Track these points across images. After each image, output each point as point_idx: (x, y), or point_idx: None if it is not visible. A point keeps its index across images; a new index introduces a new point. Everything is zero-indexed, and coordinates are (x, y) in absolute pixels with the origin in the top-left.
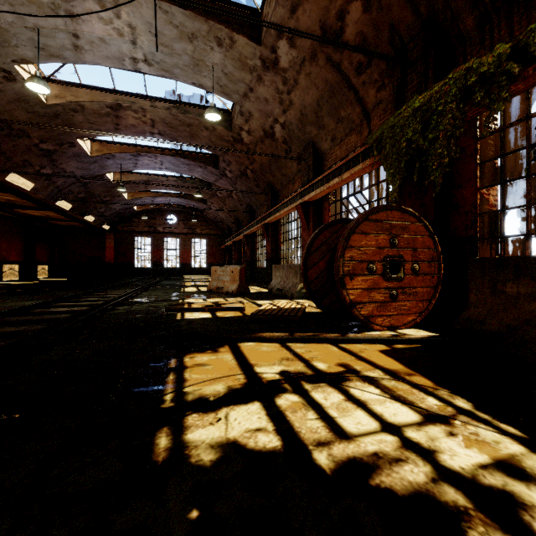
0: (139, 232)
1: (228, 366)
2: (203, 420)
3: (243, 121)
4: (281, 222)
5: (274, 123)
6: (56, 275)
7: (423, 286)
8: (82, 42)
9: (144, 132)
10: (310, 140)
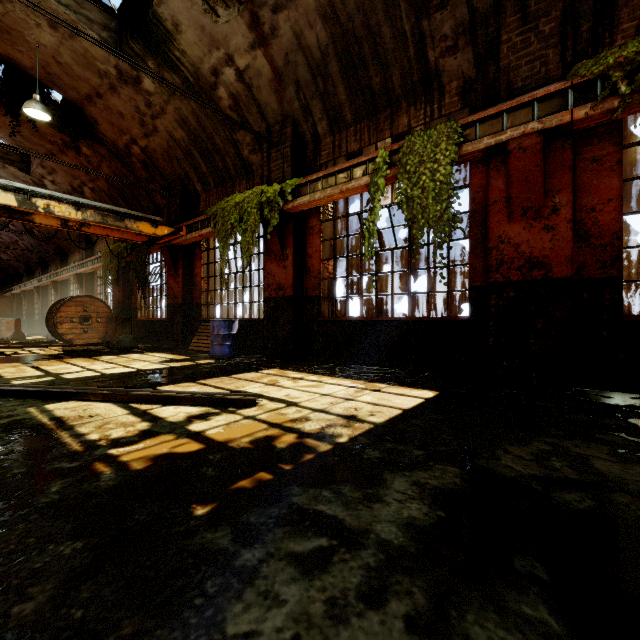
0: None
1: None
2: None
3: None
4: (71, 281)
5: None
6: None
7: (103, 327)
8: None
9: None
10: None
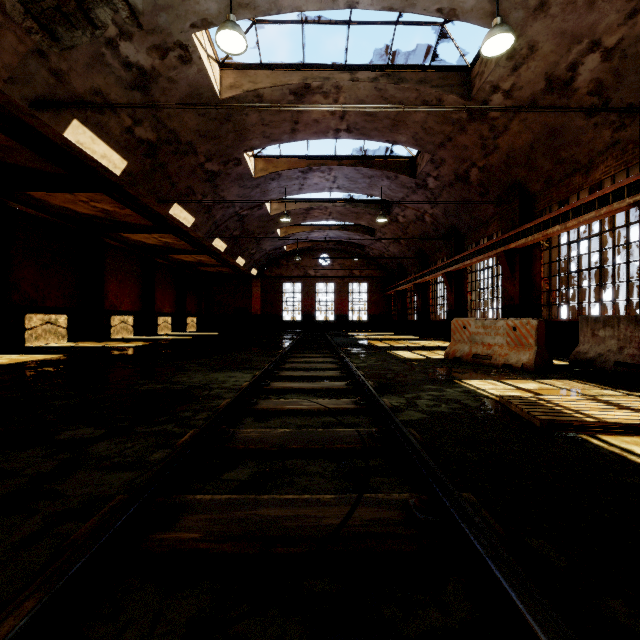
0: (288, 277)
1: None
2: None
3: (507, 70)
4: (542, 245)
5: (584, 54)
6: (203, 328)
7: None
8: None
9: (326, 131)
10: None
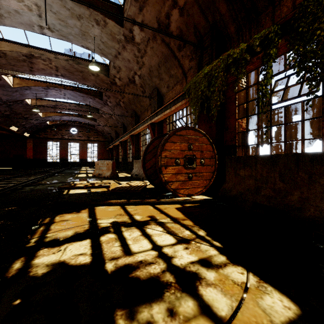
0: (51, 138)
1: (81, 220)
2: (49, 252)
3: (115, 71)
4: (141, 134)
5: (134, 74)
6: None
7: (206, 171)
8: (2, 11)
9: (51, 74)
10: (155, 86)
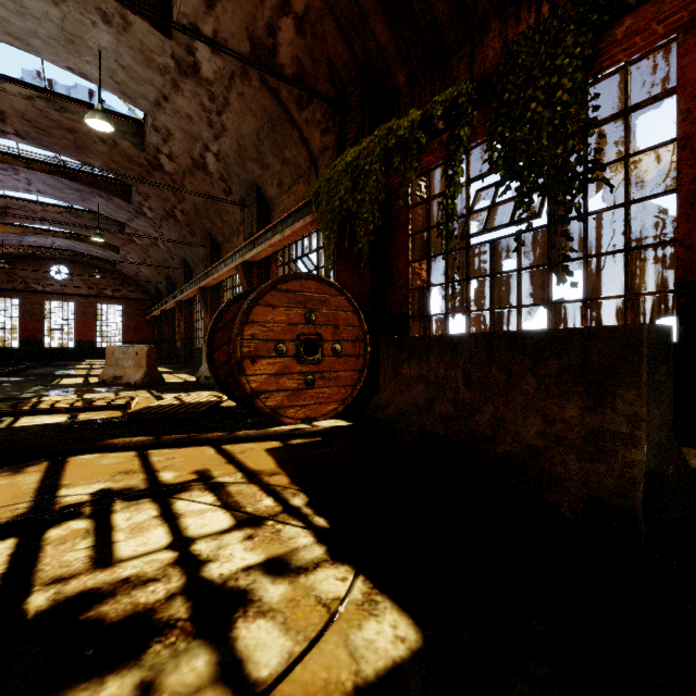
0: None
1: (16, 492)
2: None
3: (159, 139)
4: (225, 286)
5: (204, 151)
6: None
7: (346, 369)
8: None
9: None
10: (253, 181)
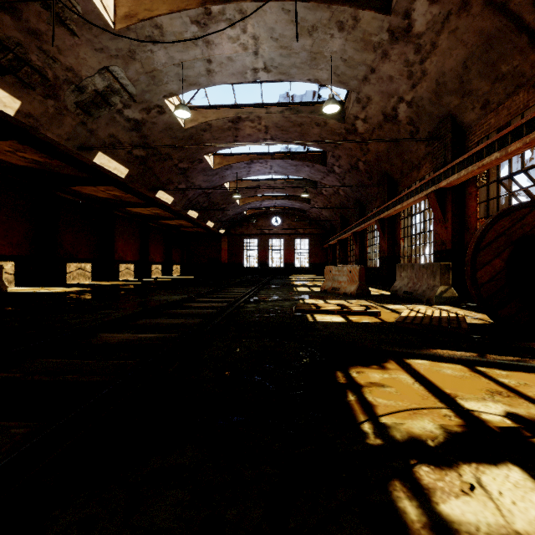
0: (248, 234)
1: (415, 392)
2: (445, 482)
3: (359, 108)
4: (401, 215)
5: (397, 103)
6: (185, 273)
7: None
8: (213, 65)
9: (258, 140)
10: (447, 113)
